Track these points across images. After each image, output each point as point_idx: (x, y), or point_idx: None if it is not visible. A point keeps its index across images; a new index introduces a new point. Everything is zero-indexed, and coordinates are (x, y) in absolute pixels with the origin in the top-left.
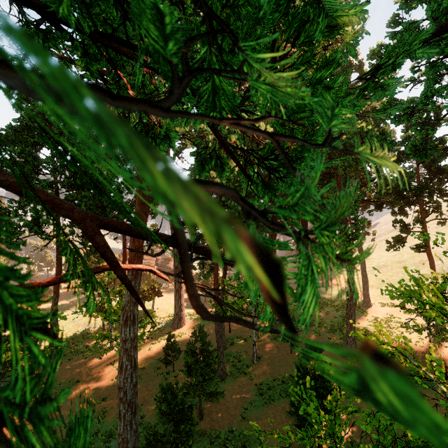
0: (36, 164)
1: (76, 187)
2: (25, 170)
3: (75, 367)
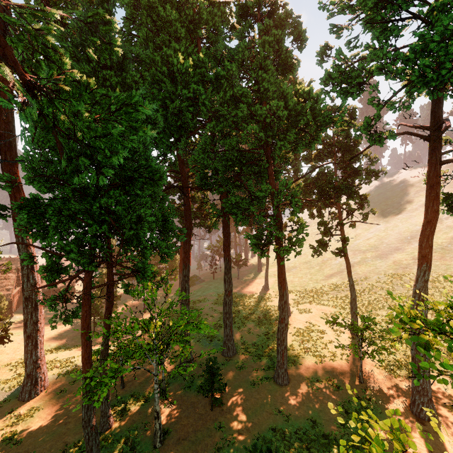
0: None
1: None
2: None
3: None
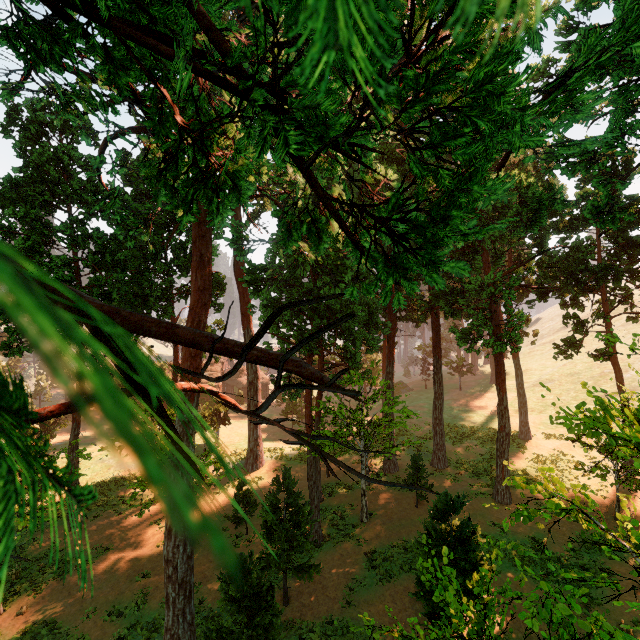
0: (46, 234)
1: (105, 267)
2: (31, 242)
3: (103, 527)
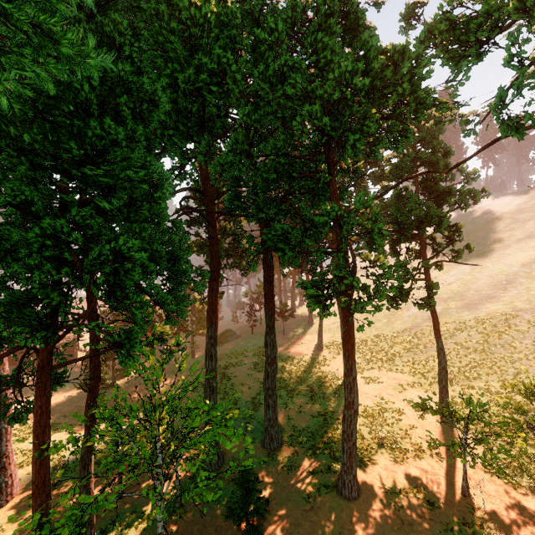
0: None
1: None
2: None
3: None
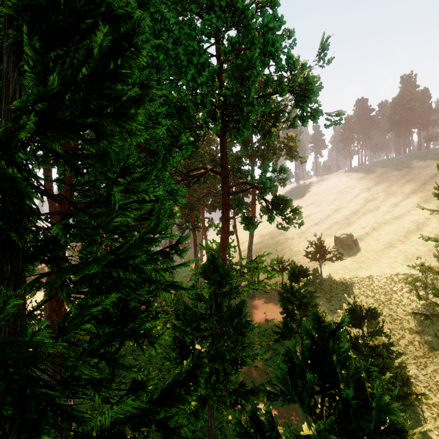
0: None
1: None
2: None
3: None
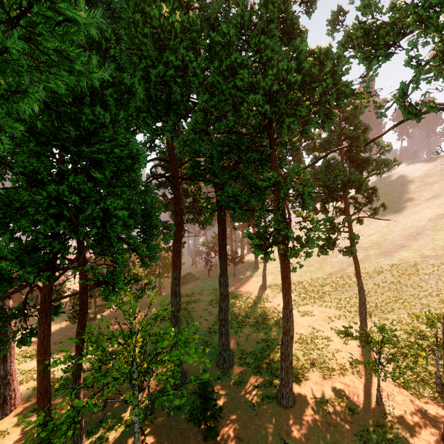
0: None
1: None
2: None
3: None
